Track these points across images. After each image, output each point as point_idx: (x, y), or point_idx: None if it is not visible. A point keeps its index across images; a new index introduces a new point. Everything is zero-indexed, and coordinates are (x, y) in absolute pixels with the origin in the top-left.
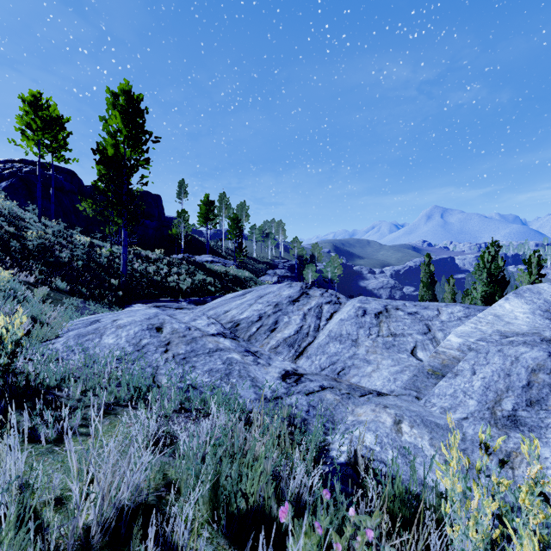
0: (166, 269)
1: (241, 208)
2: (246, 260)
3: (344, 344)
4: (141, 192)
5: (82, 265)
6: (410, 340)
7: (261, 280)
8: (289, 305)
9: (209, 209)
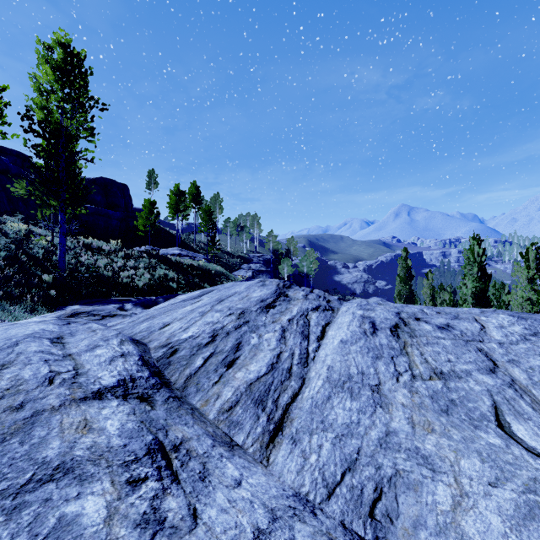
0: (120, 263)
1: (214, 200)
2: (220, 254)
3: (360, 400)
4: (105, 180)
5: (5, 257)
6: (476, 388)
7: (234, 274)
8: (260, 313)
9: (179, 200)
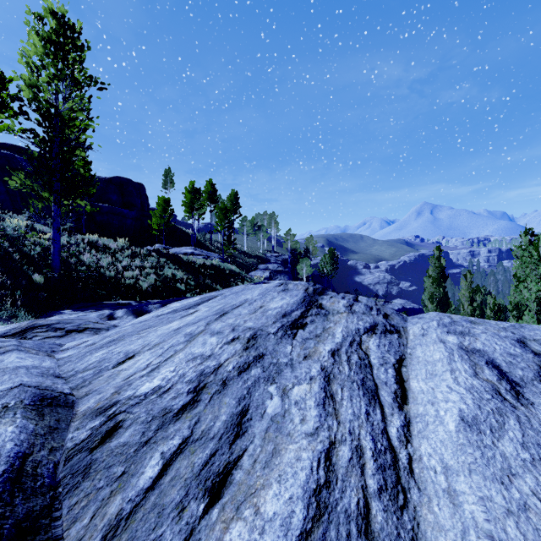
0: (125, 262)
1: (231, 199)
2: (236, 254)
3: None
4: (121, 179)
5: None
6: None
7: (251, 275)
8: (283, 338)
9: (194, 198)
